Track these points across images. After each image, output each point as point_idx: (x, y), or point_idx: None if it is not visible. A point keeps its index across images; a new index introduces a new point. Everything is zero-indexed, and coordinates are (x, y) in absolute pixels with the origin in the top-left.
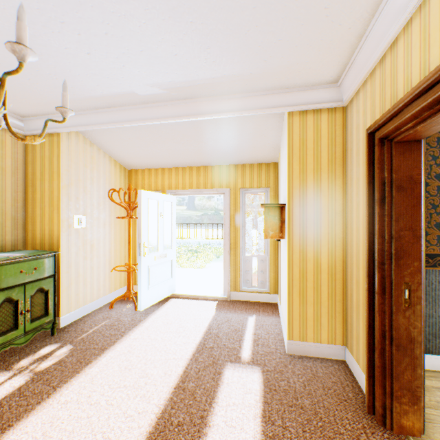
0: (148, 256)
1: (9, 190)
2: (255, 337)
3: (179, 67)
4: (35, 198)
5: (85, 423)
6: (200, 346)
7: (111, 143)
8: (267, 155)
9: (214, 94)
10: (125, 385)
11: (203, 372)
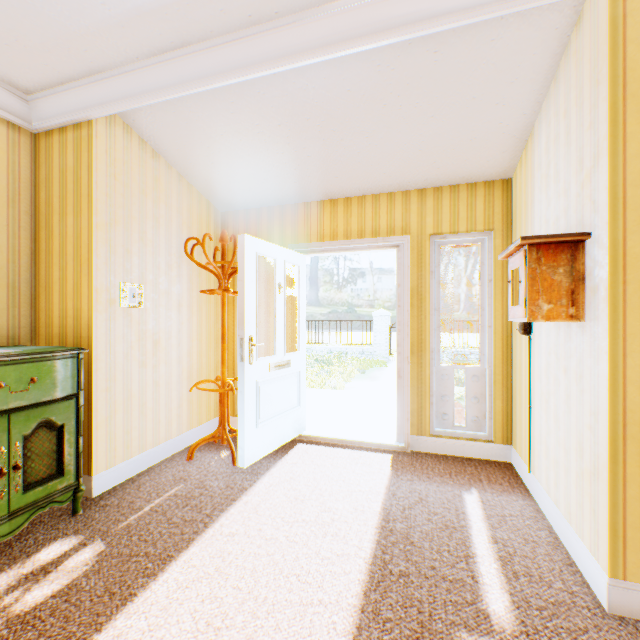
0: (256, 362)
1: (3, 231)
2: (500, 552)
3: None
4: (51, 249)
5: None
6: (376, 569)
7: (189, 150)
8: (492, 161)
9: None
10: None
11: None
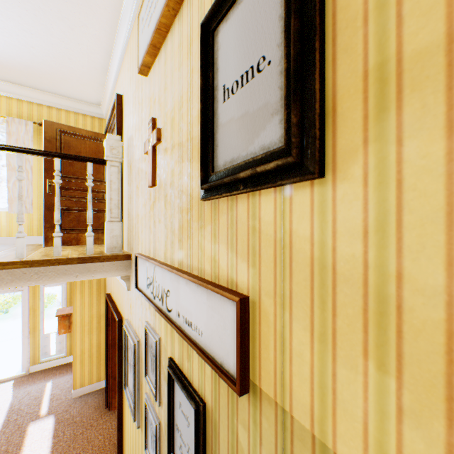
0: None
1: None
2: (52, 397)
3: None
4: None
5: None
6: (6, 423)
7: None
8: None
9: None
10: None
11: (12, 437)
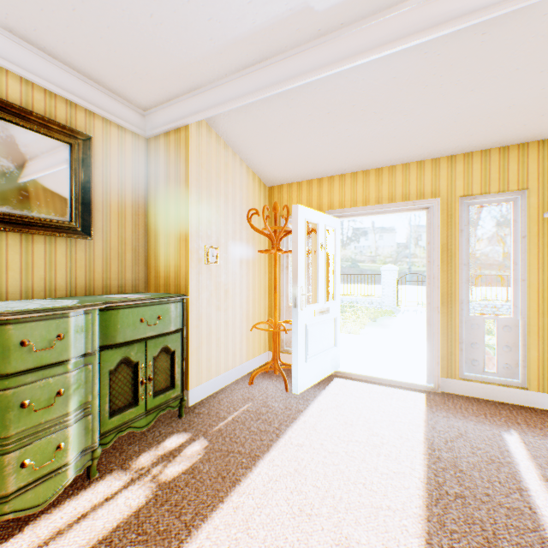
0: (305, 309)
1: (129, 211)
2: None
3: None
4: (158, 222)
5: None
6: (432, 488)
7: (251, 140)
8: (529, 124)
9: None
10: None
11: None
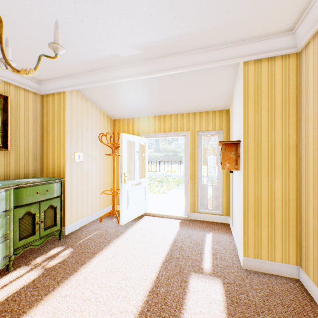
0: (127, 183)
1: (31, 134)
2: (213, 252)
3: (152, 27)
4: (48, 140)
5: (79, 317)
6: (168, 256)
7: (100, 99)
8: (220, 104)
9: (180, 51)
10: (110, 285)
11: (172, 280)
